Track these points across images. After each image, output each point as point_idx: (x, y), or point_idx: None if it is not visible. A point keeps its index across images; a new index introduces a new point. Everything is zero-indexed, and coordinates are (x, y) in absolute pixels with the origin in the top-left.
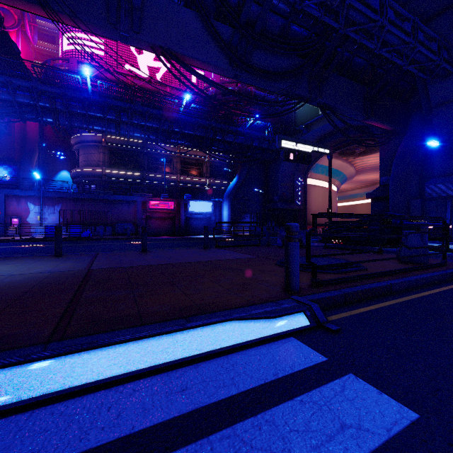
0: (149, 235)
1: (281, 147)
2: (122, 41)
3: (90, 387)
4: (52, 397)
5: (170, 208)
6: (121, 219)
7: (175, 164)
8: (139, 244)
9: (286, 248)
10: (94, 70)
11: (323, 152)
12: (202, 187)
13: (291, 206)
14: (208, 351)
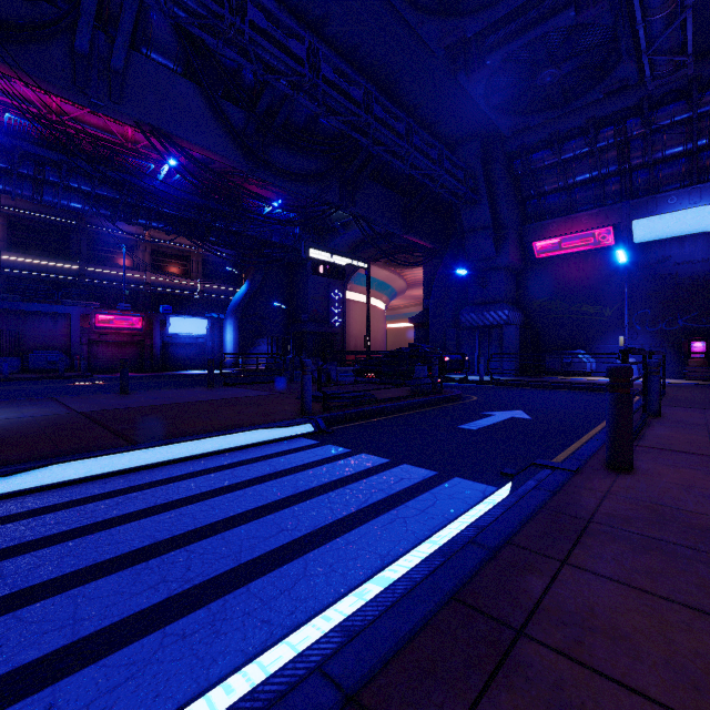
0: (95, 371)
1: (308, 257)
2: (92, 108)
3: (179, 460)
4: (159, 464)
5: (134, 327)
6: (38, 345)
7: (142, 254)
8: (94, 385)
9: (301, 380)
10: None
11: (360, 266)
12: (190, 294)
13: (325, 328)
14: (246, 444)
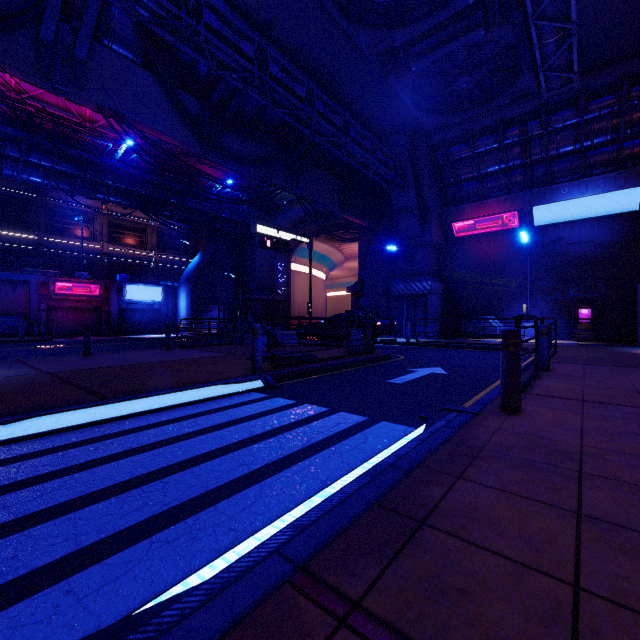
0: (54, 335)
1: (257, 233)
2: (56, 93)
3: (146, 412)
4: (129, 415)
5: (92, 294)
6: None
7: (99, 226)
8: (55, 349)
9: (252, 342)
10: None
11: (303, 241)
12: (146, 264)
13: (271, 296)
14: (205, 398)
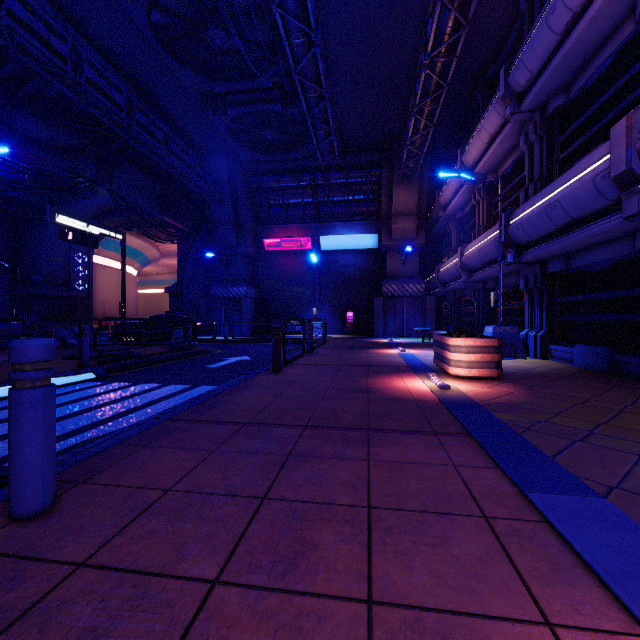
0: None
1: (55, 222)
2: None
3: None
4: None
5: None
6: None
7: None
8: None
9: (80, 341)
10: None
11: (115, 237)
12: None
13: (66, 292)
14: None
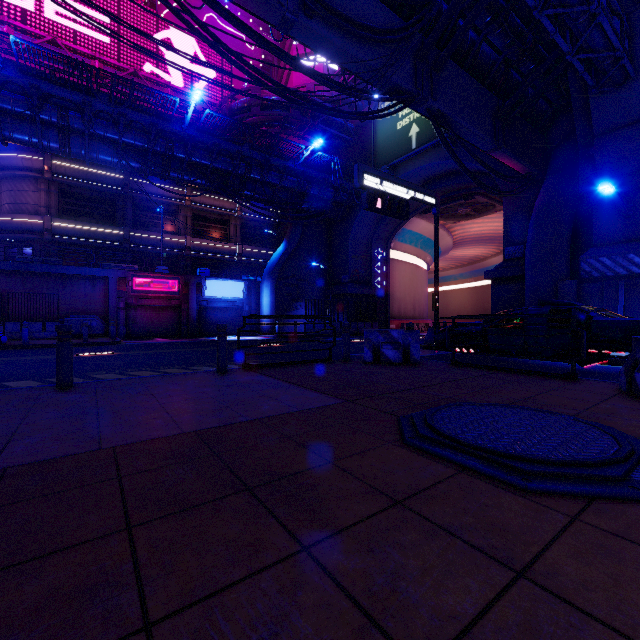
0: (133, 336)
1: (363, 186)
2: None
3: None
4: None
5: (171, 290)
6: (77, 309)
7: (183, 219)
8: (91, 358)
9: None
10: (25, 38)
11: (427, 201)
12: (229, 258)
13: (367, 290)
14: None
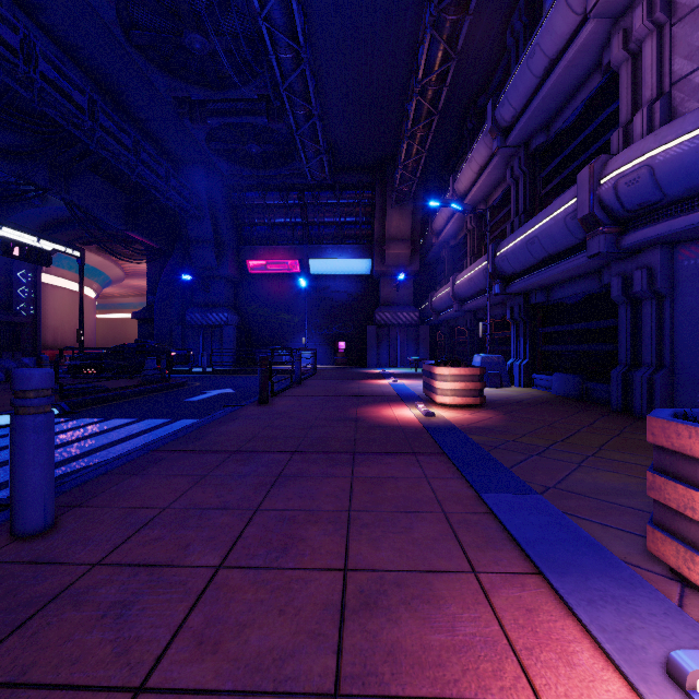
0: None
1: None
2: None
3: None
4: None
5: None
6: None
7: None
8: None
9: None
10: None
11: (72, 254)
12: None
13: (6, 316)
14: None
